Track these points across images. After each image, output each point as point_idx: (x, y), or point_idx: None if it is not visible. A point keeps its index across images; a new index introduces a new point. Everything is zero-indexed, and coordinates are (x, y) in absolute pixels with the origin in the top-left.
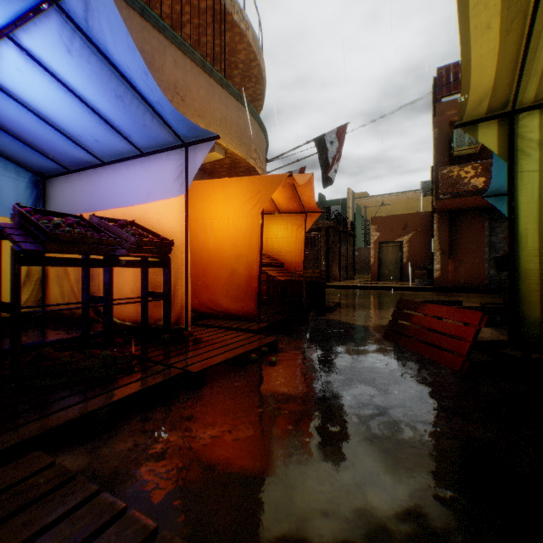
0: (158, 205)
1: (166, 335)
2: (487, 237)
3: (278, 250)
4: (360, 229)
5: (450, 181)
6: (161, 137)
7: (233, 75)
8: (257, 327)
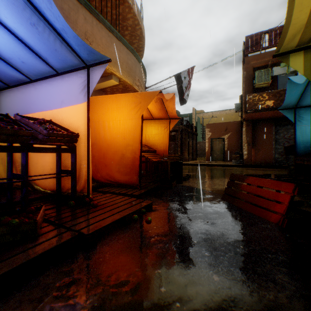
0: (69, 109)
1: (72, 201)
2: (274, 135)
3: (152, 142)
4: (199, 131)
5: (254, 102)
6: (69, 60)
7: (125, 35)
8: (138, 192)
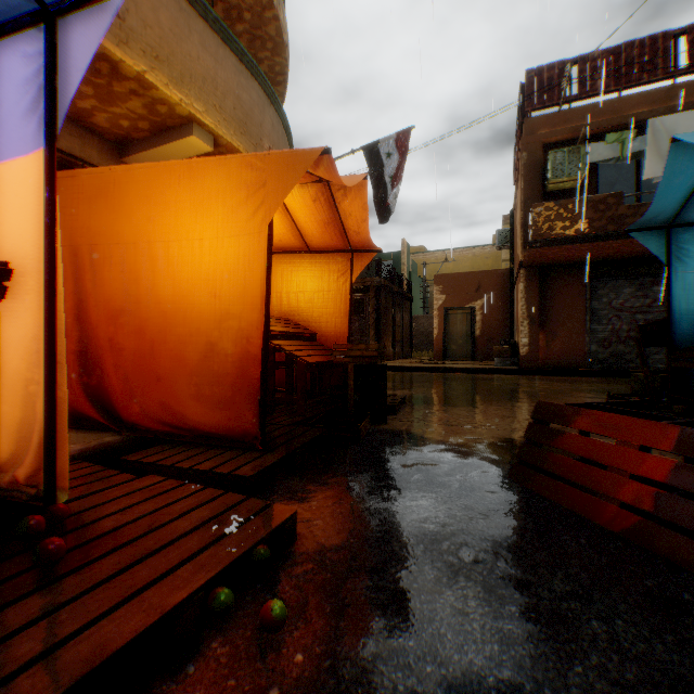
0: None
1: None
2: (588, 301)
3: (307, 313)
4: (416, 292)
5: (548, 222)
6: None
7: (236, 34)
8: (255, 466)
